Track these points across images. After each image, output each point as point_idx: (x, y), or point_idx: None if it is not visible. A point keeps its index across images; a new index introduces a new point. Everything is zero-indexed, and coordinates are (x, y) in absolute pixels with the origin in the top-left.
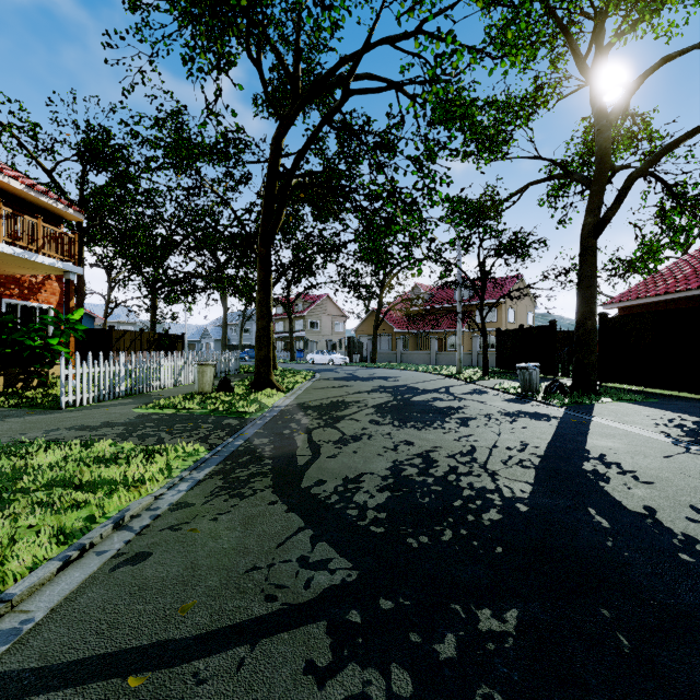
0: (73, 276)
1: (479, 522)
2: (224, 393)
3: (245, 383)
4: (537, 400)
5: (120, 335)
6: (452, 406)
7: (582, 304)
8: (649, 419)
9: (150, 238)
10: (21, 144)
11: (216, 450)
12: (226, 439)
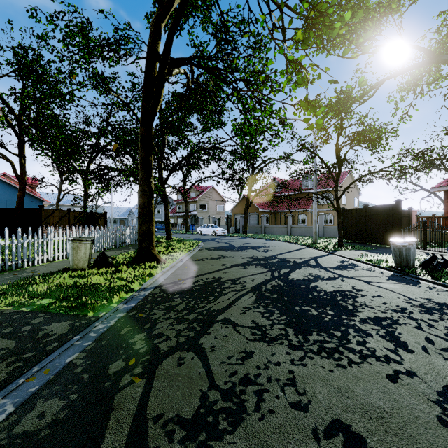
0: None
1: None
2: (100, 268)
3: (134, 254)
4: (426, 280)
5: (50, 213)
6: (341, 290)
7: None
8: None
9: (75, 140)
10: None
11: None
12: None
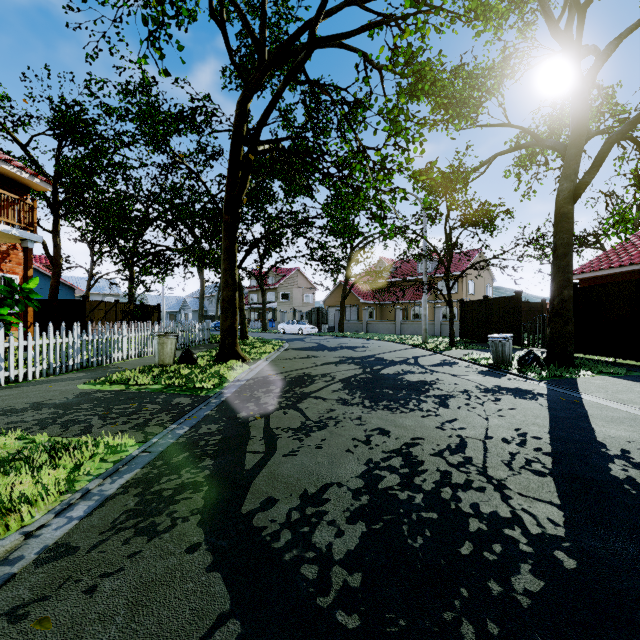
0: (32, 244)
1: (511, 599)
2: (186, 365)
3: (212, 353)
4: (512, 373)
5: (95, 305)
6: (424, 380)
7: (558, 273)
8: None
9: (124, 212)
10: None
11: (150, 442)
12: (169, 425)
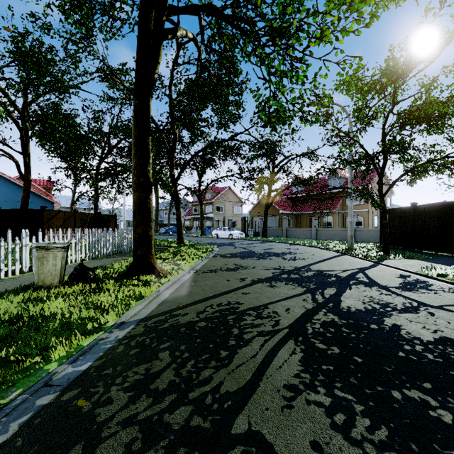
0: None
1: None
2: (76, 285)
3: None
4: None
5: (53, 214)
6: (448, 338)
7: None
8: None
9: (81, 136)
10: None
11: None
12: None
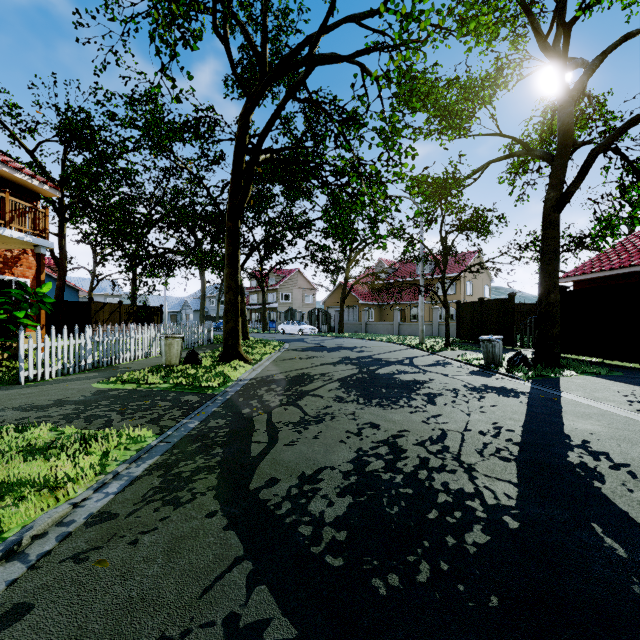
0: (44, 250)
1: (462, 548)
2: (191, 365)
3: (215, 354)
4: (501, 373)
5: (100, 307)
6: (417, 379)
7: (545, 278)
8: (620, 395)
9: (128, 216)
10: (3, 125)
11: (165, 434)
12: (181, 420)
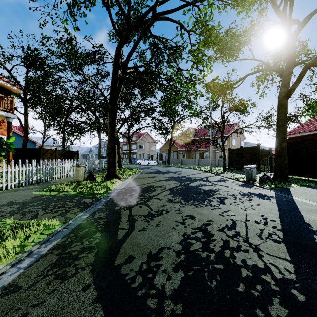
0: (11, 119)
1: None
2: (90, 181)
3: (103, 175)
4: (256, 185)
5: (45, 151)
6: (212, 189)
7: (279, 134)
8: None
9: (60, 104)
10: None
11: (68, 223)
12: (79, 213)
